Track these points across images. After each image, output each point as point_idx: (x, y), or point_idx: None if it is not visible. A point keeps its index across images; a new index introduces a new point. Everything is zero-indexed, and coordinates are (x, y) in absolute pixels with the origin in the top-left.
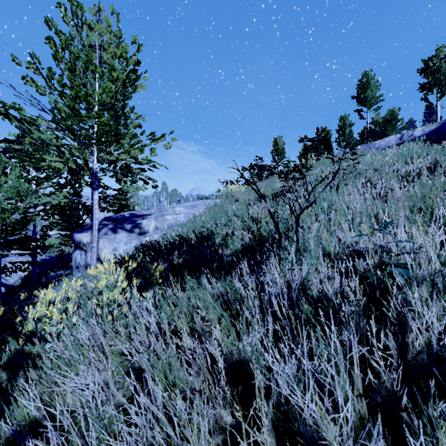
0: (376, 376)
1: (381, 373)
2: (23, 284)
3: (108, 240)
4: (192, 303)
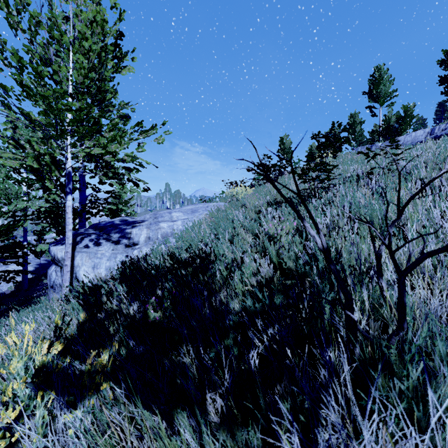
0: None
1: None
2: (12, 294)
3: (87, 255)
4: None
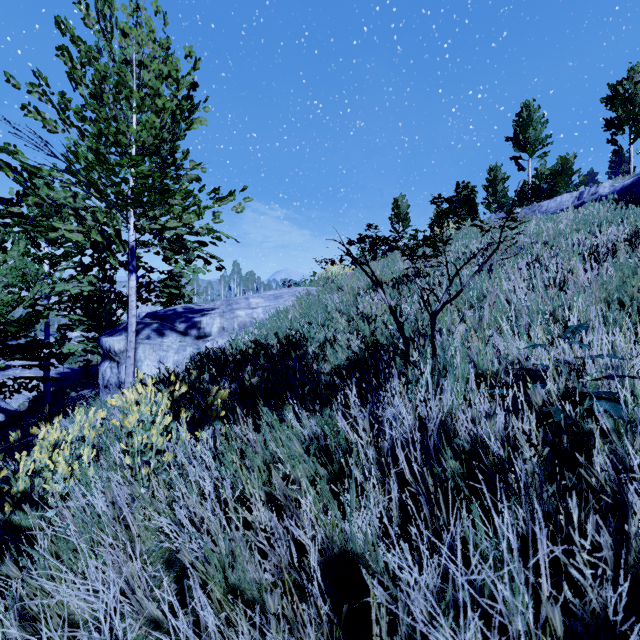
0: (573, 587)
1: (586, 588)
2: (30, 410)
3: (151, 347)
4: (271, 449)
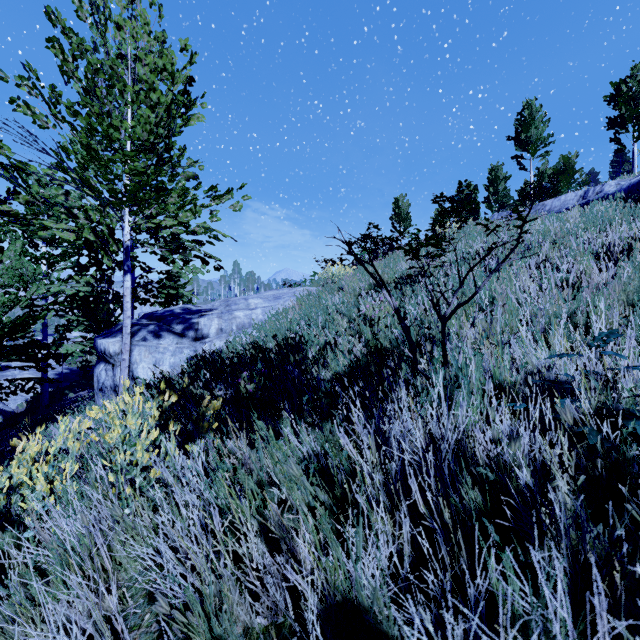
0: None
1: None
2: (28, 411)
3: (147, 349)
4: (267, 465)
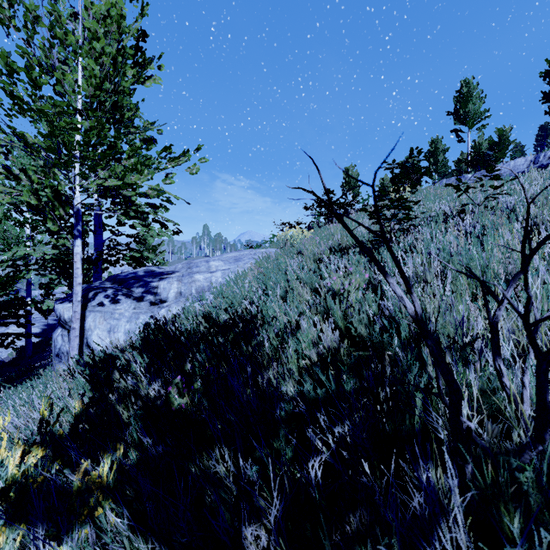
0: None
1: None
2: (12, 362)
3: (102, 315)
4: None
